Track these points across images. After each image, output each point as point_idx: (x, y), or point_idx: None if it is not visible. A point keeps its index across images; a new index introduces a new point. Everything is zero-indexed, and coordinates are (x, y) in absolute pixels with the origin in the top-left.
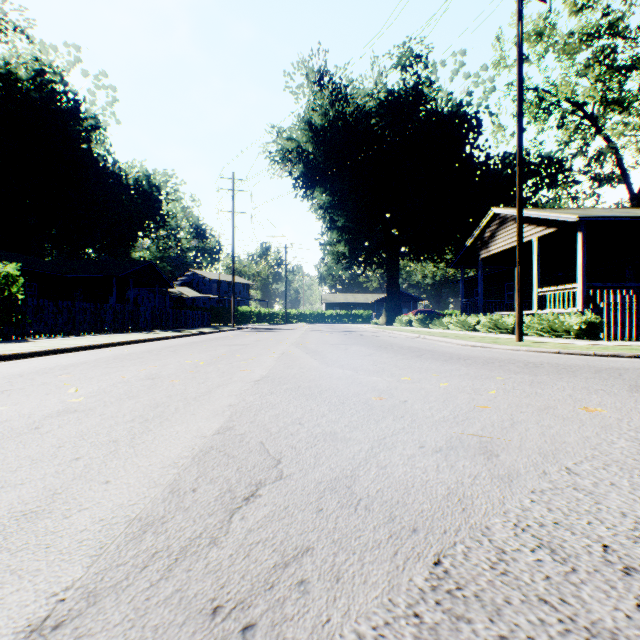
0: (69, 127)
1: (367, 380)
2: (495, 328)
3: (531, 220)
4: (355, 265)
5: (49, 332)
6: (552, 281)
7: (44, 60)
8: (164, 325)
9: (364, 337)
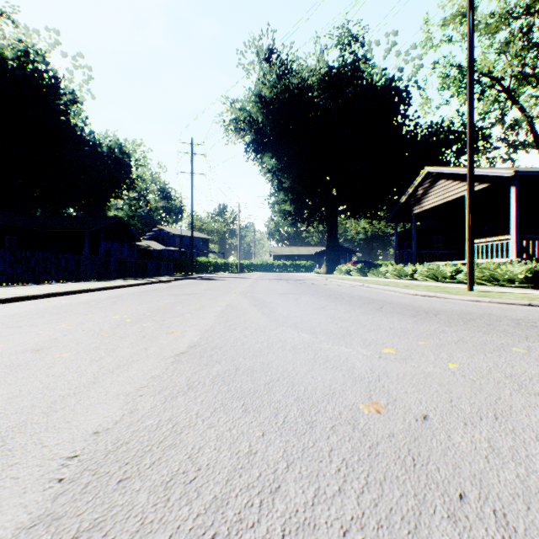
0: (50, 101)
1: (335, 353)
2: (433, 277)
3: (463, 177)
4: (299, 222)
5: (6, 281)
6: (477, 234)
7: (29, 43)
8: (127, 274)
9: (310, 285)
